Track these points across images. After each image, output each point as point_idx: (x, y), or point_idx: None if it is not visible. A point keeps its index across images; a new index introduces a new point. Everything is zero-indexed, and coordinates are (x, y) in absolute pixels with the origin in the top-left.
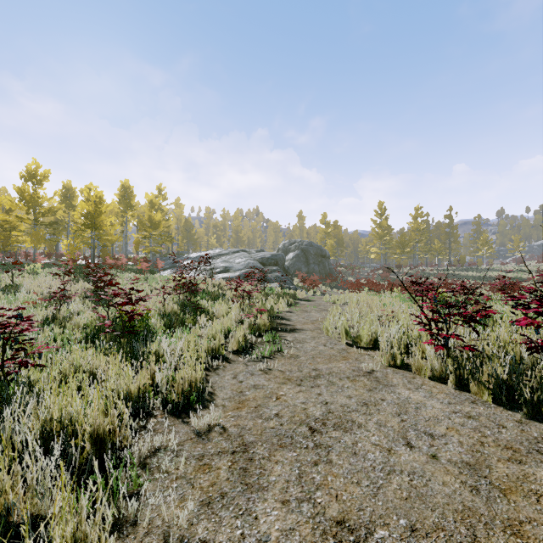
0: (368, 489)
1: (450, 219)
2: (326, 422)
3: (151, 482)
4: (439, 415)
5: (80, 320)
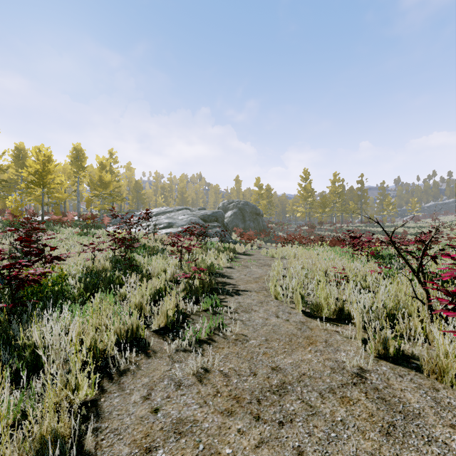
0: None
1: (362, 184)
2: None
3: None
4: None
5: None
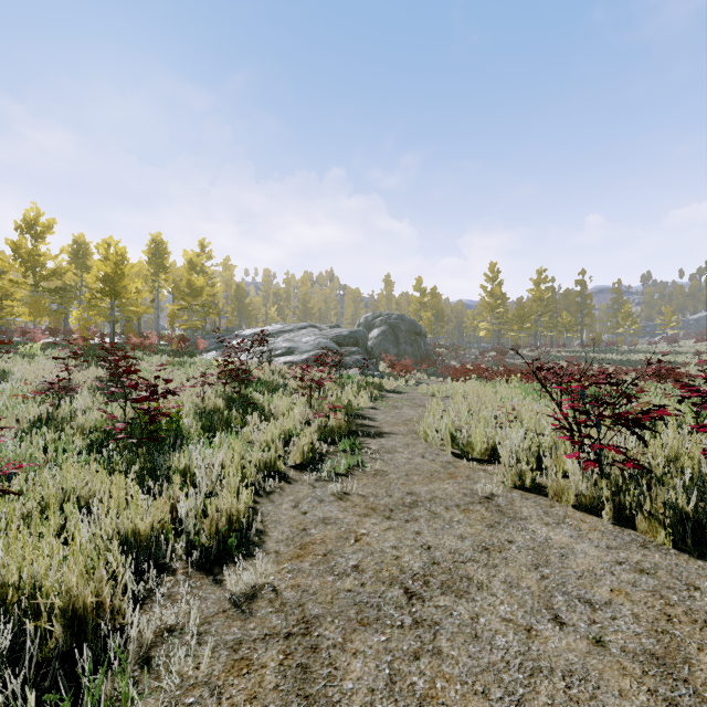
0: (502, 705)
1: (583, 285)
2: (429, 581)
3: (153, 694)
4: (597, 567)
5: (85, 421)
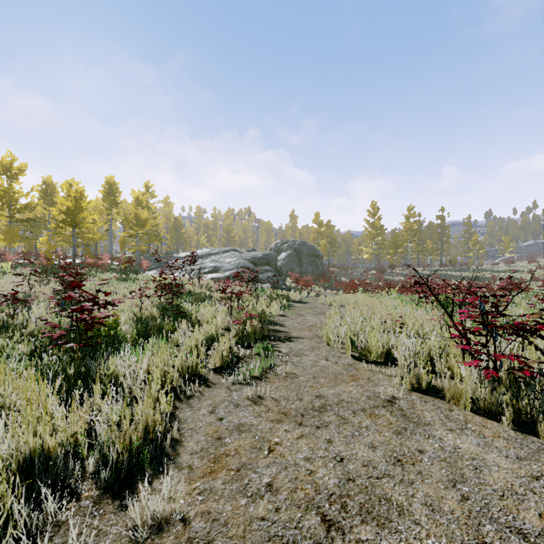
0: None
1: (442, 219)
2: (346, 504)
3: None
4: (515, 484)
5: (35, 328)
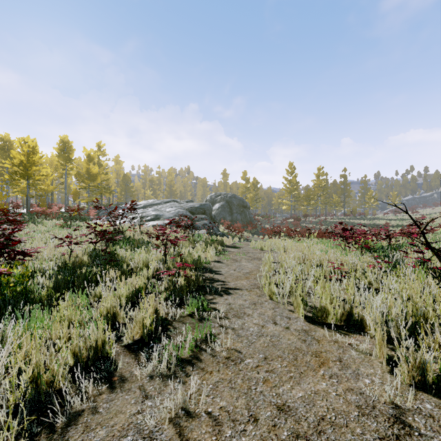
0: None
1: (345, 178)
2: None
3: None
4: None
5: None
